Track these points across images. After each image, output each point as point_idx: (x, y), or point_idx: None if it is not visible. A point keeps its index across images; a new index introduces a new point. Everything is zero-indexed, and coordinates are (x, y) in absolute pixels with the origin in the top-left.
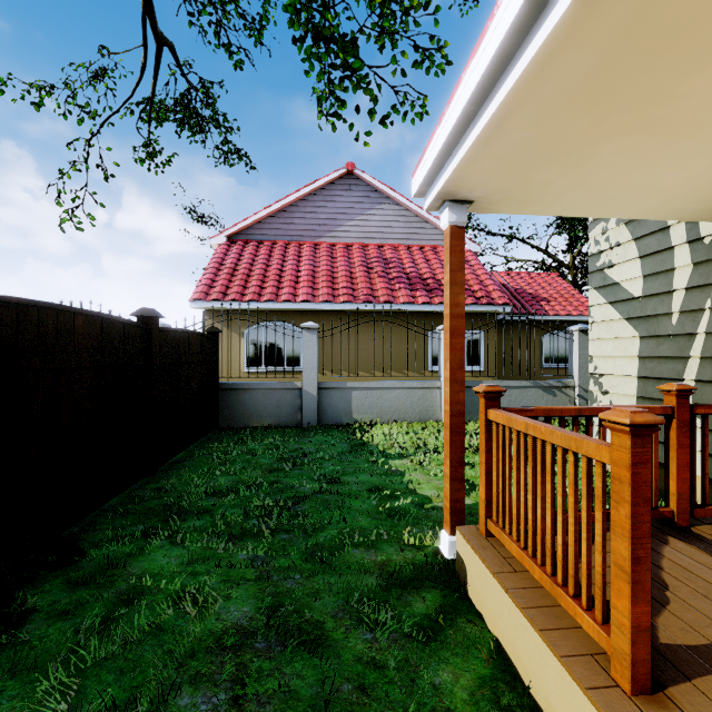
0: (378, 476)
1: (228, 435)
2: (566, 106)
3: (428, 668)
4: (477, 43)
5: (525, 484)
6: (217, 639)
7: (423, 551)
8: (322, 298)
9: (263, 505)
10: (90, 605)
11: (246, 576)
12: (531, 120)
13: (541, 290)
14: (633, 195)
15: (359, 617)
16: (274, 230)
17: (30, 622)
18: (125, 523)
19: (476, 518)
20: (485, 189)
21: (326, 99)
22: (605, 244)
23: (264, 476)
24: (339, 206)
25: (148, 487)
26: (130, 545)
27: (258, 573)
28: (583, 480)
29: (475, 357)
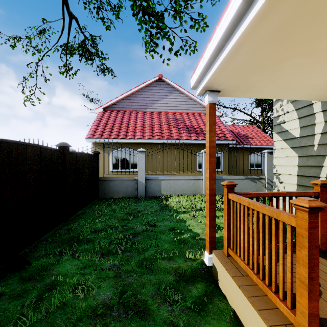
0: (174, 223)
1: (103, 202)
2: (270, 41)
3: (200, 326)
4: (225, 10)
5: (248, 232)
6: (93, 310)
7: (196, 261)
8: (147, 137)
9: (118, 237)
10: (31, 291)
11: (109, 275)
12: (251, 49)
13: (248, 133)
14: (298, 88)
15: (165, 298)
16: (125, 105)
17: (0, 301)
18: (51, 247)
19: (221, 244)
20: (226, 85)
21: (149, 44)
22: (281, 112)
23: (119, 222)
24: (155, 94)
25: (63, 228)
26: (53, 259)
27: (115, 273)
28: (280, 233)
29: (218, 164)
